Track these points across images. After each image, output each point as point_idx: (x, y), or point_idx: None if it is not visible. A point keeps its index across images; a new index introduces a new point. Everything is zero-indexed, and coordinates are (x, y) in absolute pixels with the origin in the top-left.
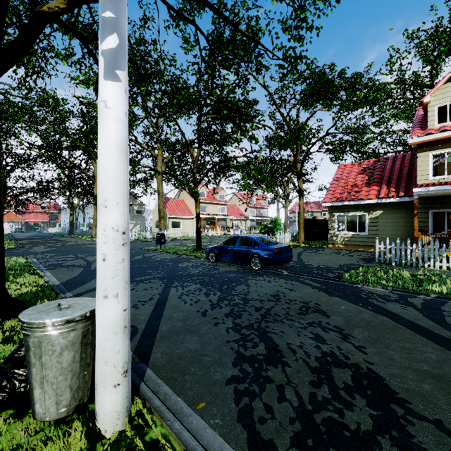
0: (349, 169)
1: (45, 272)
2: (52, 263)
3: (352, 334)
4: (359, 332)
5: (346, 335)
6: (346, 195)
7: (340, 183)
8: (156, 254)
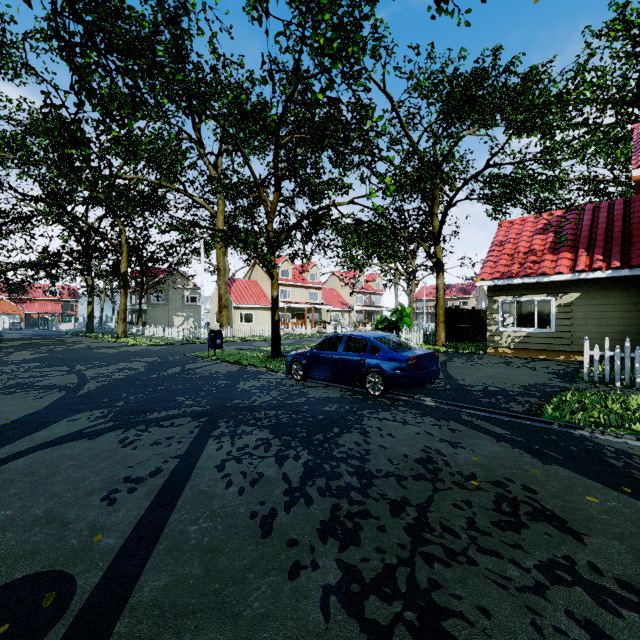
0: (518, 227)
1: None
2: (19, 381)
3: None
4: None
5: None
6: (517, 268)
7: (505, 249)
8: (205, 364)
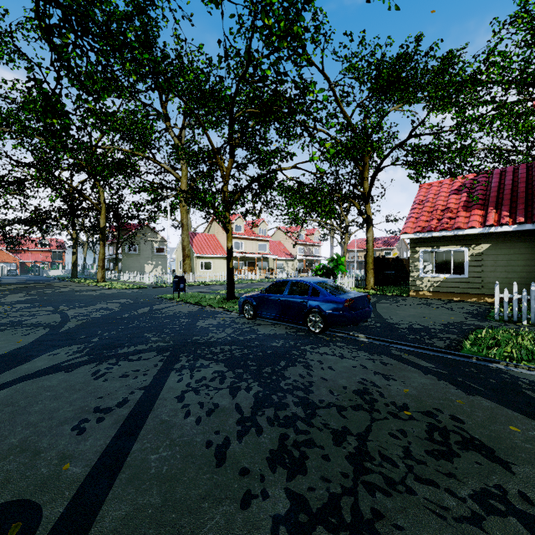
0: (436, 189)
1: None
2: (10, 320)
3: None
4: None
5: None
6: (435, 223)
7: (425, 207)
8: (170, 305)
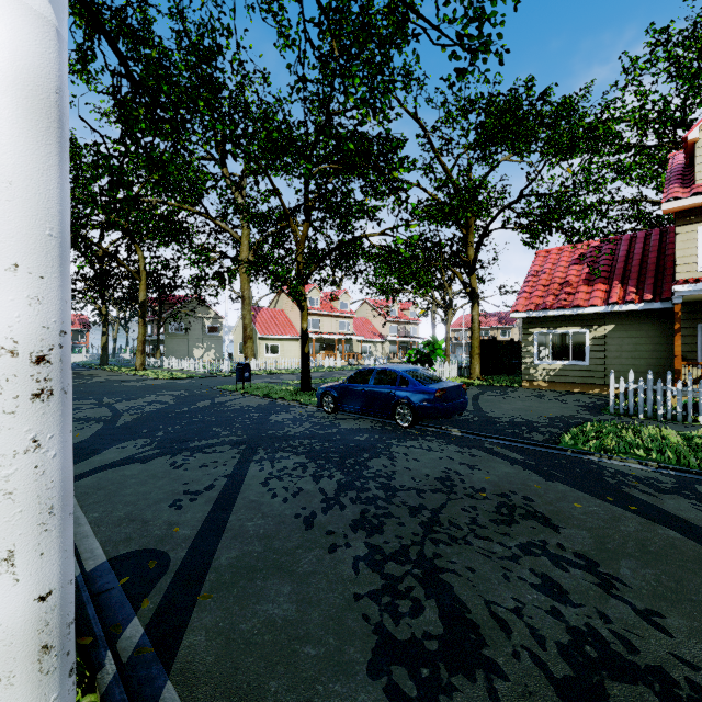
0: (554, 257)
1: None
2: None
3: (620, 575)
4: (631, 569)
5: (608, 579)
6: (551, 299)
7: (541, 280)
8: (234, 397)
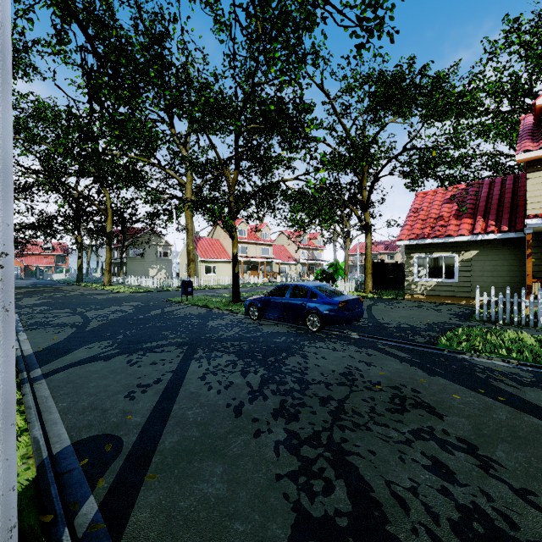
0: (430, 197)
1: (20, 334)
2: (37, 320)
3: (496, 458)
4: (506, 452)
5: (487, 461)
6: (428, 231)
7: (420, 215)
8: (179, 307)
